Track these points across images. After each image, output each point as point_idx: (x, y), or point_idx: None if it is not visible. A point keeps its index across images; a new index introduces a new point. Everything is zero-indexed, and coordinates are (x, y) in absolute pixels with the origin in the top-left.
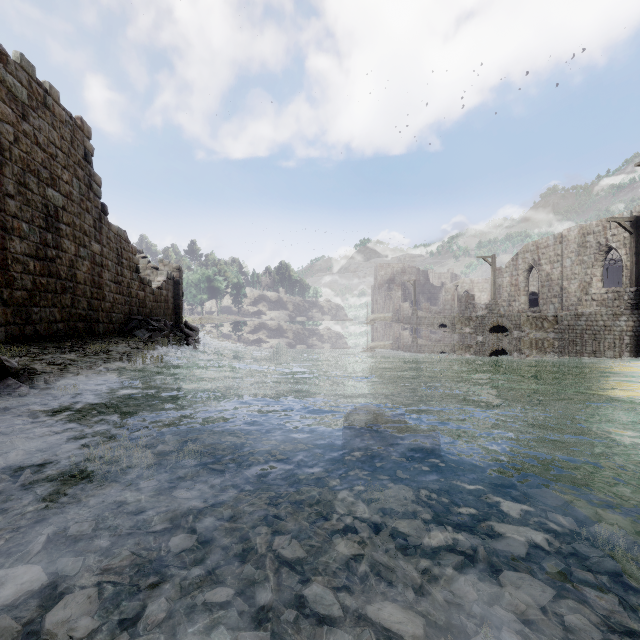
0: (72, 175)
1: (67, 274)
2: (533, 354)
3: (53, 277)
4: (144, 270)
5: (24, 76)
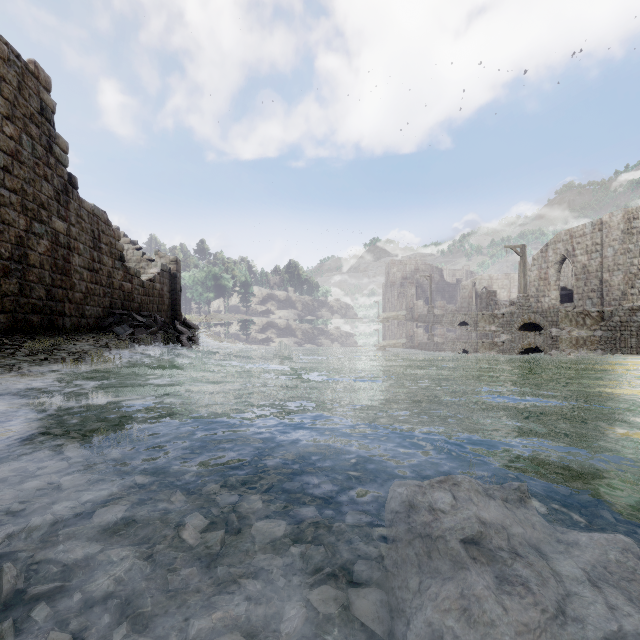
0: (20, 130)
1: (12, 253)
2: (588, 355)
3: None
4: (138, 262)
5: None
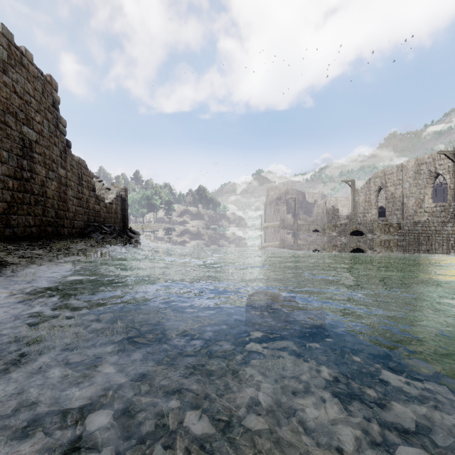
0: (43, 117)
1: (39, 191)
2: (384, 251)
3: (28, 193)
4: (100, 190)
5: (4, 41)
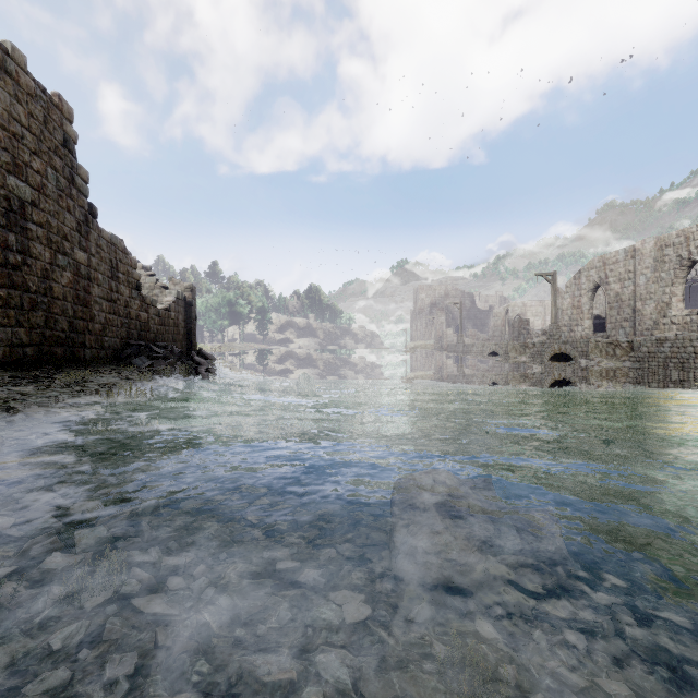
0: (46, 164)
1: (39, 286)
2: (611, 387)
3: (17, 289)
4: (152, 290)
5: None
